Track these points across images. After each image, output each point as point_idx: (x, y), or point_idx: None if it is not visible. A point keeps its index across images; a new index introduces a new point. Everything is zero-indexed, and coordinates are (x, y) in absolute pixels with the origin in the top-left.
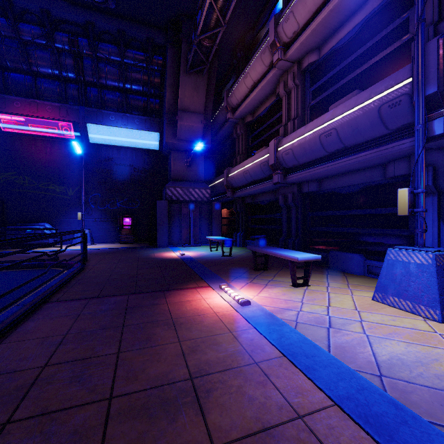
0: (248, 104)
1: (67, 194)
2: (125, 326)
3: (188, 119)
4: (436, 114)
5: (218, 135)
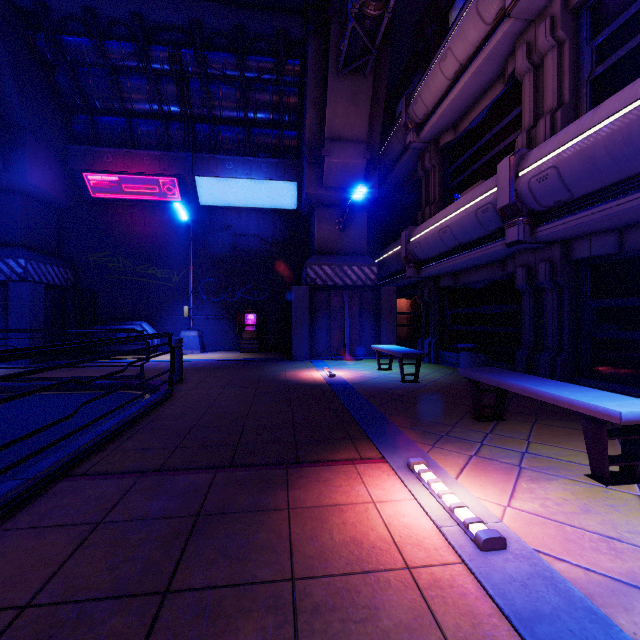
0: (446, 109)
1: (171, 281)
2: (169, 594)
3: (341, 153)
4: None
5: (391, 177)
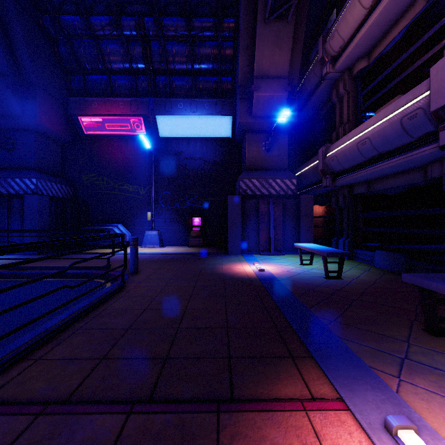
0: (362, 37)
1: (139, 193)
2: None
3: (267, 88)
4: None
5: (307, 107)
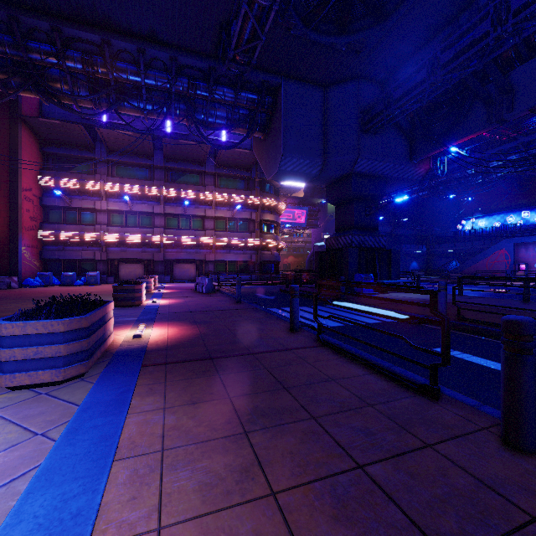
0: None
1: None
2: None
3: None
4: None
5: None
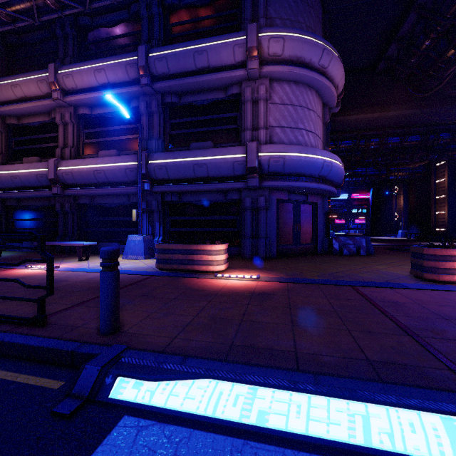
0: (14, 109)
1: None
2: None
3: None
4: (145, 181)
5: None
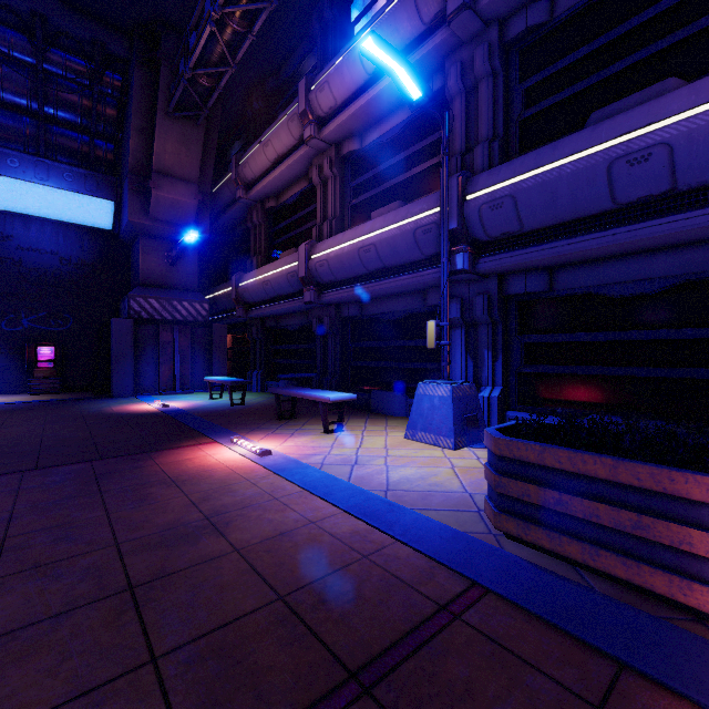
0: (269, 183)
1: None
2: (103, 492)
3: (171, 189)
4: (458, 249)
5: (223, 219)
